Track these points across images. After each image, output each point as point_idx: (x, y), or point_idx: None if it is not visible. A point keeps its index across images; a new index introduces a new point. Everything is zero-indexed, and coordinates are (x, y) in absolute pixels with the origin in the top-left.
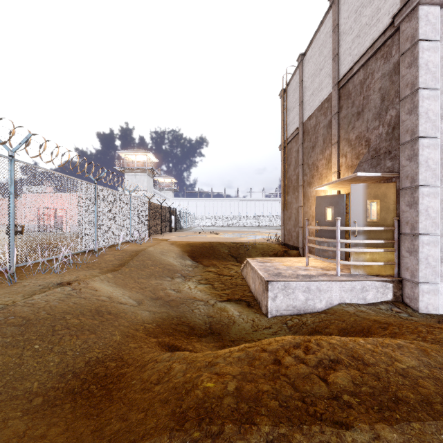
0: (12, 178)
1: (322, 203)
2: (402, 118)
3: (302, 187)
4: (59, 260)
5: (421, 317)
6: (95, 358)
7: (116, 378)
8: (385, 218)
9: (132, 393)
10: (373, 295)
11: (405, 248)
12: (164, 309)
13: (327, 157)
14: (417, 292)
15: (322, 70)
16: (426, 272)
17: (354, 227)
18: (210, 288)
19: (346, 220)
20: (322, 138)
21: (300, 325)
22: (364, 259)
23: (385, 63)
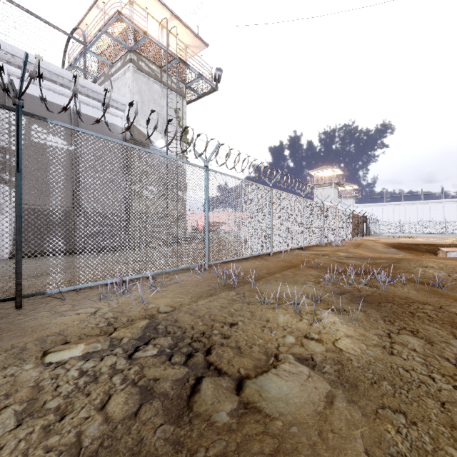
0: (323, 211)
1: None
2: None
3: None
4: (339, 241)
5: None
6: None
7: None
8: None
9: None
10: None
11: None
12: None
13: None
14: None
15: None
16: None
17: None
18: None
19: None
20: None
21: None
22: None
23: None
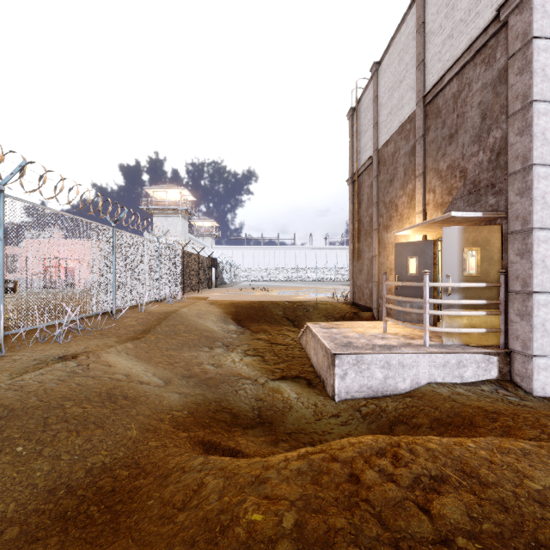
0: (1, 219)
1: (403, 251)
2: (510, 141)
3: (376, 232)
4: (62, 326)
5: (536, 401)
6: (100, 464)
7: (127, 495)
8: (488, 271)
9: (146, 522)
10: (472, 371)
11: (514, 311)
12: (199, 390)
13: (410, 193)
14: (530, 368)
15: (402, 82)
16: (543, 342)
17: (447, 283)
18: (259, 362)
19: (434, 274)
20: (403, 168)
21: (377, 413)
22: (460, 325)
23: (487, 69)
